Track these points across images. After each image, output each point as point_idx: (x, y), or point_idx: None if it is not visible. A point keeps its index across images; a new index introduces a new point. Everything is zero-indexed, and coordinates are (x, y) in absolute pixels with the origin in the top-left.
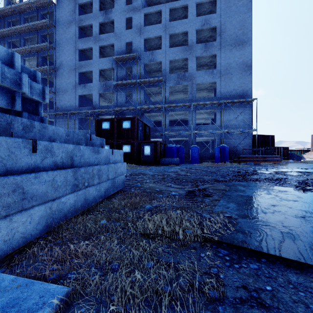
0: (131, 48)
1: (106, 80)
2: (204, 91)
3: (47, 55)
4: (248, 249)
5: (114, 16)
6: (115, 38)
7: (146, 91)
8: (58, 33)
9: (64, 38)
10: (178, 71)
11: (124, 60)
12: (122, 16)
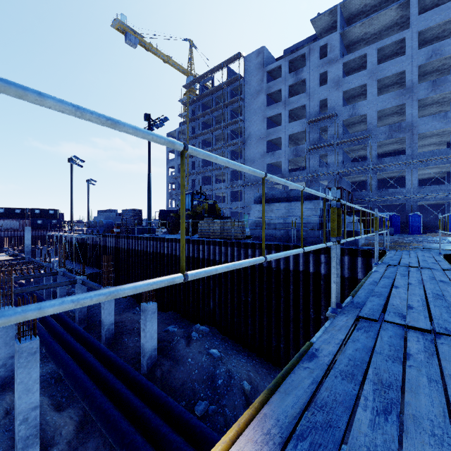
0: (324, 103)
1: (292, 142)
2: (432, 137)
3: (239, 130)
4: (424, 248)
5: (305, 75)
6: (307, 98)
7: (344, 150)
8: (246, 106)
9: (252, 109)
10: (389, 117)
11: (318, 121)
12: (316, 73)
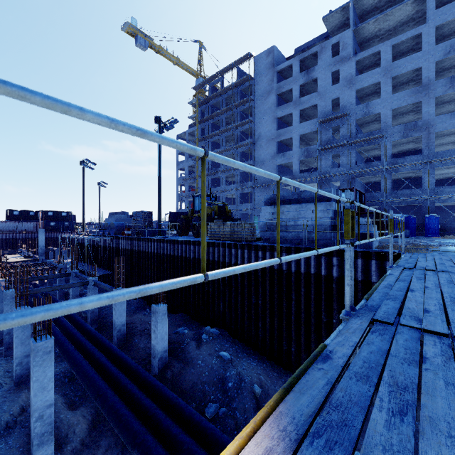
0: (337, 102)
1: (303, 142)
2: (450, 136)
3: (248, 131)
4: (442, 251)
5: (317, 74)
6: (318, 98)
7: (357, 150)
8: (256, 106)
9: (262, 110)
10: (404, 115)
11: (330, 120)
12: (327, 72)
